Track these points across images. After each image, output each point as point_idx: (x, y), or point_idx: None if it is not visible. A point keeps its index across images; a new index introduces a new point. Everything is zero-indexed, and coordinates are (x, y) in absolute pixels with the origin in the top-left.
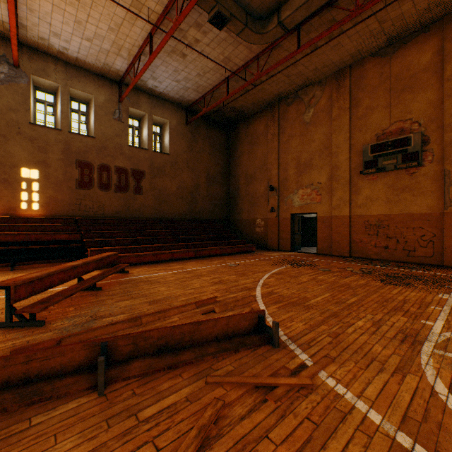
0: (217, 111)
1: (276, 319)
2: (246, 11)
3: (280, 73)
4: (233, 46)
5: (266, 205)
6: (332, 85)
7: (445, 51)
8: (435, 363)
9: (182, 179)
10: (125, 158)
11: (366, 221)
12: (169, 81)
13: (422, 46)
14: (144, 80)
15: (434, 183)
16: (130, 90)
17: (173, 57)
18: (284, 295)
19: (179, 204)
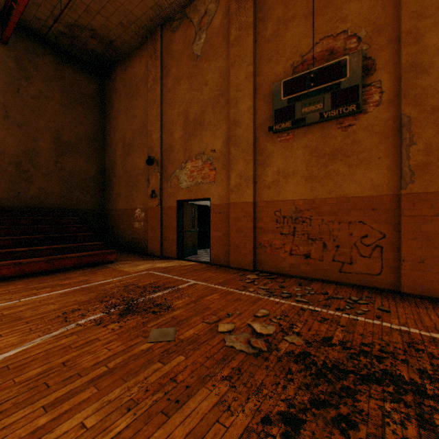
0: (67, 33)
1: None
2: None
3: None
4: None
5: (147, 188)
6: None
7: None
8: None
9: None
10: None
11: (279, 211)
12: None
13: None
14: None
15: (384, 143)
16: None
17: None
18: None
19: None
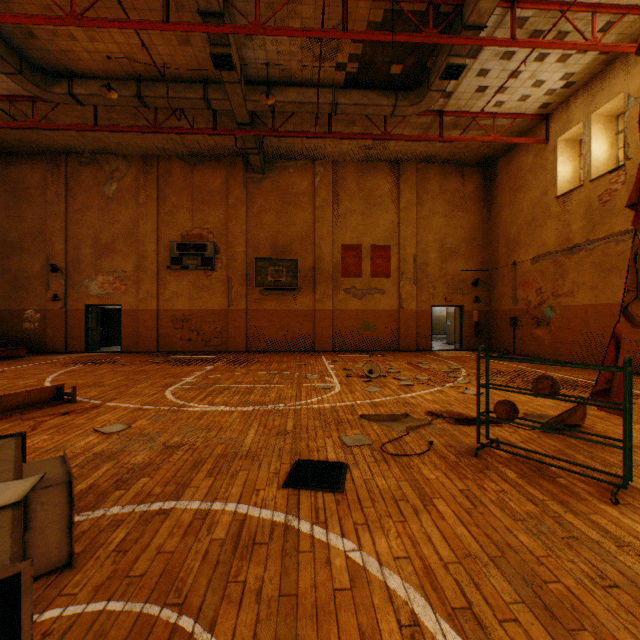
0: None
1: None
2: (22, 56)
3: None
4: None
5: (45, 291)
6: (140, 168)
7: (229, 184)
8: (174, 389)
9: None
10: None
11: (174, 315)
12: None
13: (216, 171)
14: None
15: (223, 286)
16: None
17: None
18: (80, 383)
19: None
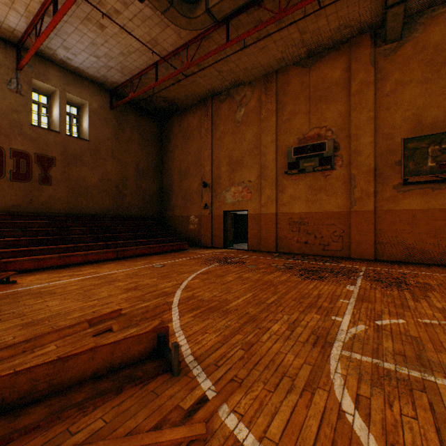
0: (148, 99)
1: (187, 332)
2: None
3: (211, 67)
4: (160, 28)
5: (200, 202)
6: (261, 88)
7: (351, 70)
8: (343, 369)
9: (106, 170)
10: (26, 140)
11: (290, 218)
12: (87, 55)
13: (334, 62)
14: (52, 48)
15: (343, 185)
16: (31, 56)
17: (88, 26)
18: (204, 299)
19: (101, 198)
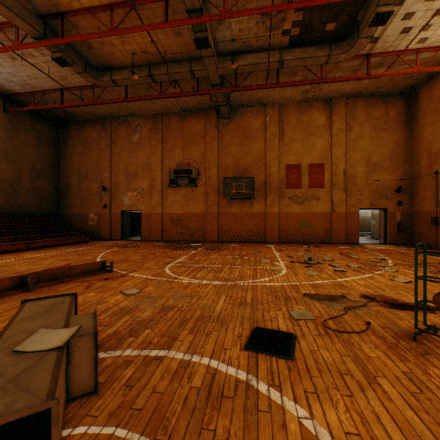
0: None
1: None
2: (86, 61)
3: None
4: (71, 72)
5: (100, 202)
6: (151, 122)
7: (207, 128)
8: (170, 266)
9: None
10: None
11: (172, 217)
12: None
13: (198, 120)
14: None
15: (203, 197)
16: None
17: None
18: (116, 259)
19: None
